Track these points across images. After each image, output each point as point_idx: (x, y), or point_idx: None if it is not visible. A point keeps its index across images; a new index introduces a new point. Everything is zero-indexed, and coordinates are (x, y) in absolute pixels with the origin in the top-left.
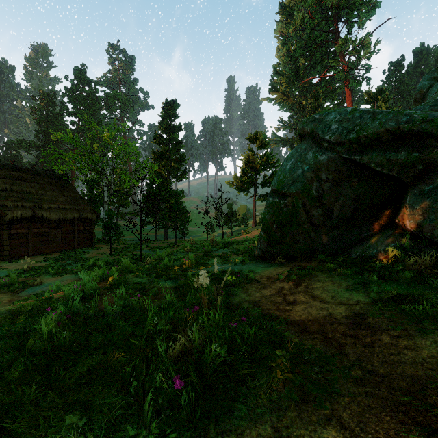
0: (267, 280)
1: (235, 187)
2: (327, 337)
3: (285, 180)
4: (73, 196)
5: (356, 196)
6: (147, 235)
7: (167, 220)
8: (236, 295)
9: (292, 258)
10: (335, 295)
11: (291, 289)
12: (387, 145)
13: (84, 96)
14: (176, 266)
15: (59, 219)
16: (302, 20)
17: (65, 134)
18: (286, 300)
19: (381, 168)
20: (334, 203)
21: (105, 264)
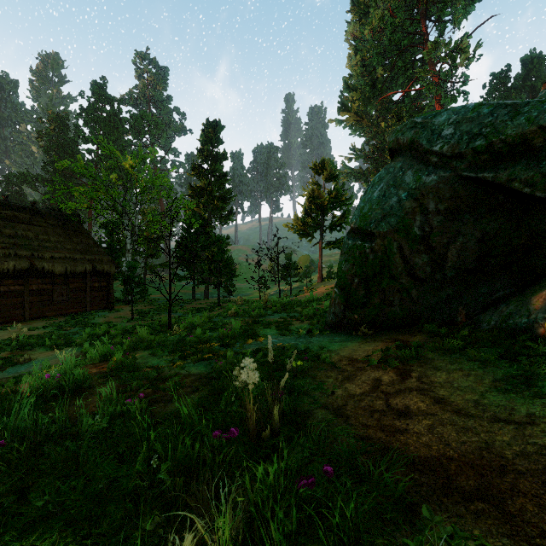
0: (350, 364)
1: (295, 231)
2: (507, 514)
3: (372, 213)
4: (85, 243)
5: (483, 235)
6: (183, 293)
7: (207, 273)
8: (304, 392)
9: (383, 327)
10: (480, 401)
11: (394, 384)
12: (542, 152)
13: (104, 117)
14: (214, 338)
15: (66, 272)
16: (381, 18)
17: (76, 163)
18: (391, 407)
19: (532, 188)
20: (448, 246)
21: (120, 333)
